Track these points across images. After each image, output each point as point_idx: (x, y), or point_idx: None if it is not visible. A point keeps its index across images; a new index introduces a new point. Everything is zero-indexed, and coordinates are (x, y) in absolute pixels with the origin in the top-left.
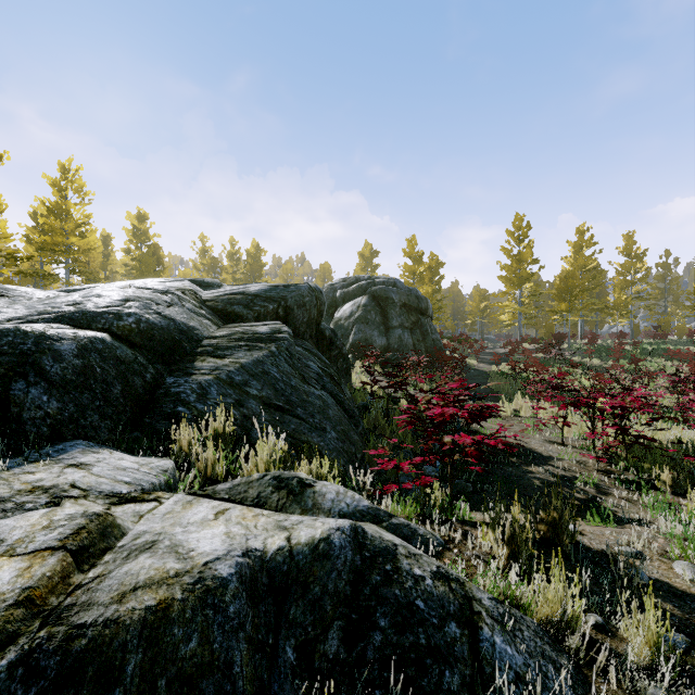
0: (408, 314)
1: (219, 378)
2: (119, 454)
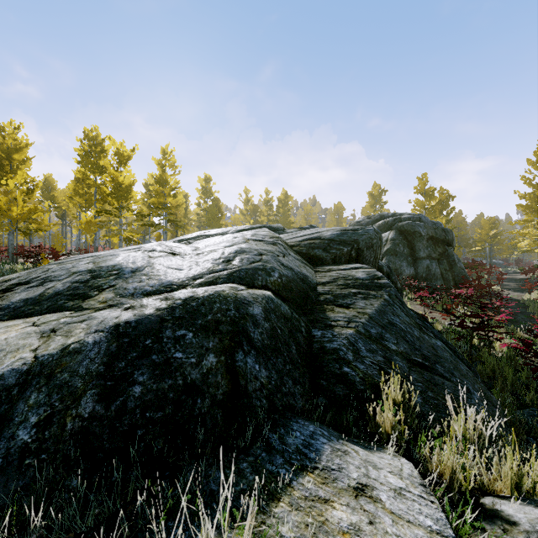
0: (435, 246)
1: (359, 331)
2: (363, 453)
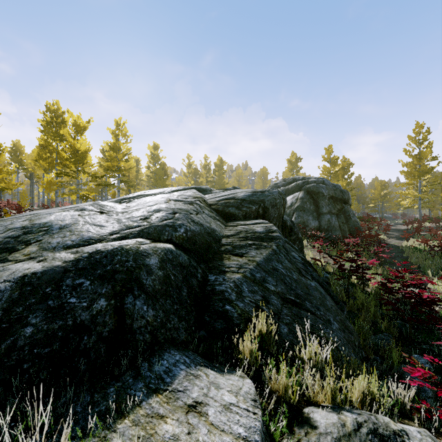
0: (334, 203)
1: (246, 276)
2: (212, 376)
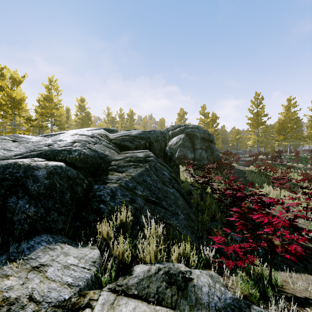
0: (204, 142)
1: (121, 185)
2: (66, 249)
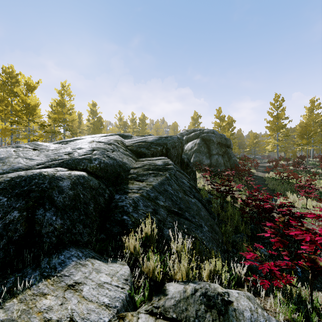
0: (221, 147)
1: (143, 195)
2: (97, 265)
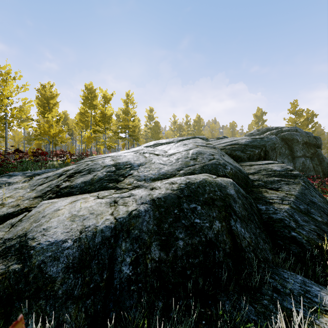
0: (308, 148)
1: (292, 207)
2: None
